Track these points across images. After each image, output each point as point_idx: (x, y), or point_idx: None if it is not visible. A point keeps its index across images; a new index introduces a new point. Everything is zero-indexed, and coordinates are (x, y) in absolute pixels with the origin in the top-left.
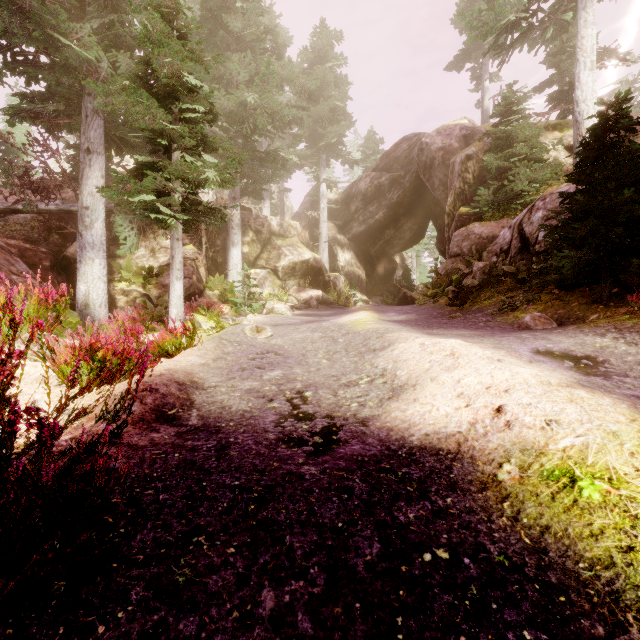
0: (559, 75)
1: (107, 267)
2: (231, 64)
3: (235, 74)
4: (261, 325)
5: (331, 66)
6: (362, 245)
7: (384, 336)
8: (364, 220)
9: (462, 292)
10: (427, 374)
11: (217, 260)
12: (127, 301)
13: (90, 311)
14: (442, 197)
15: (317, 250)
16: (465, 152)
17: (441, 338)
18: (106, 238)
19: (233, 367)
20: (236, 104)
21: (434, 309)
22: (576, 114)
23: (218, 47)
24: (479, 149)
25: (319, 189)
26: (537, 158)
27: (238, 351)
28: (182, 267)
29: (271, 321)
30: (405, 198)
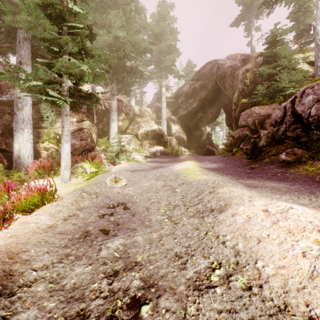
0: (297, 24)
1: (36, 134)
2: (110, 15)
3: (113, 22)
4: (123, 171)
5: (168, 23)
6: (185, 121)
7: (216, 192)
8: (186, 108)
9: (257, 150)
10: (319, 291)
11: (104, 129)
12: (47, 154)
13: (21, 161)
14: (230, 94)
15: (160, 124)
16: (245, 67)
17: (269, 196)
18: (37, 117)
19: (78, 230)
20: (112, 37)
21: (234, 160)
22: (317, 40)
23: (104, 8)
24: (253, 65)
25: (161, 91)
26: (292, 67)
27: (92, 205)
28: (69, 134)
29: (131, 167)
30: (208, 95)
